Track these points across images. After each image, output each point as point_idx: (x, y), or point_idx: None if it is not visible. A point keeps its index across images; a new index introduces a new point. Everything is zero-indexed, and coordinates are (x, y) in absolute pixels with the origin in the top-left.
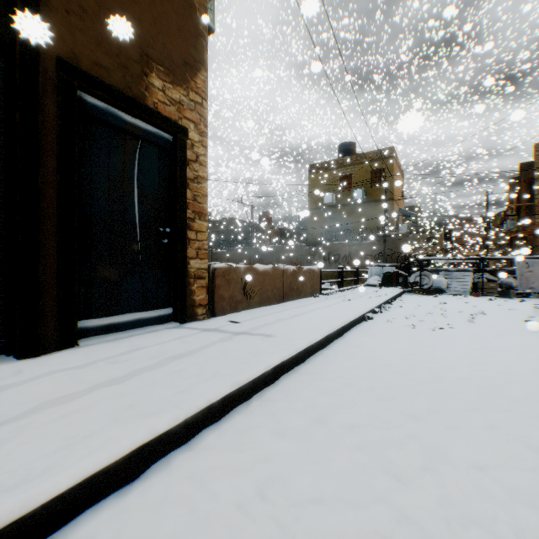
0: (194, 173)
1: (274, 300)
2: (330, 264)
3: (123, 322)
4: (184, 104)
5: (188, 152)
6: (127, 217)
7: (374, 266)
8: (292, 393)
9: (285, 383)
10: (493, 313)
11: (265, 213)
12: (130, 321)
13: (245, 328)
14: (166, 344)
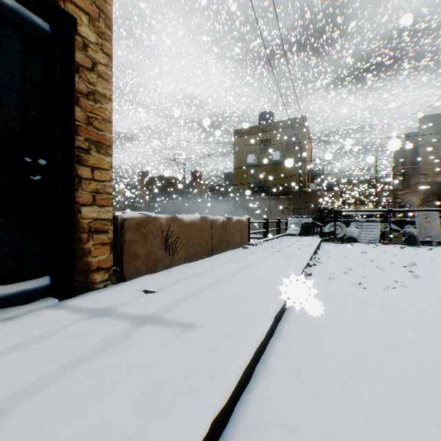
0: (89, 87)
1: (202, 254)
2: (252, 216)
3: None
4: None
5: (77, 53)
6: None
7: (293, 217)
8: None
9: None
10: (422, 264)
11: (196, 172)
12: None
13: (157, 307)
14: None
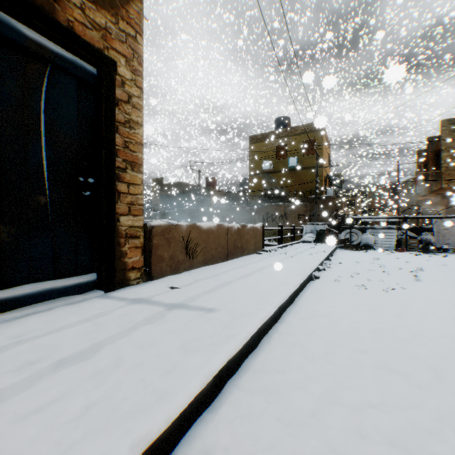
0: (126, 116)
1: (218, 258)
2: (268, 223)
3: (22, 295)
4: (111, 33)
5: (117, 90)
6: (30, 161)
7: (308, 224)
8: (245, 426)
9: (233, 399)
10: (430, 270)
11: (211, 178)
12: (34, 293)
13: (183, 298)
14: (67, 331)
